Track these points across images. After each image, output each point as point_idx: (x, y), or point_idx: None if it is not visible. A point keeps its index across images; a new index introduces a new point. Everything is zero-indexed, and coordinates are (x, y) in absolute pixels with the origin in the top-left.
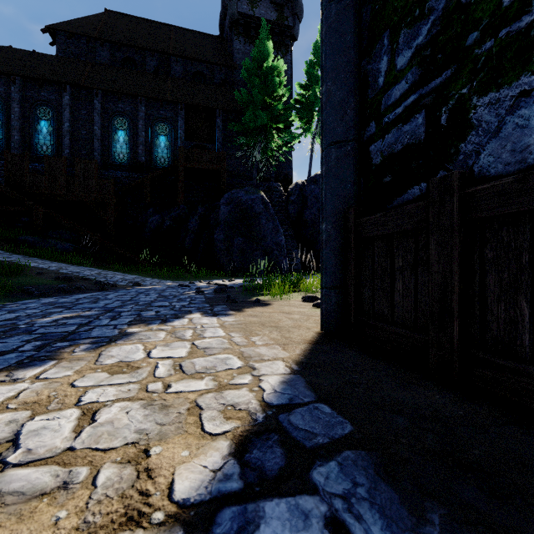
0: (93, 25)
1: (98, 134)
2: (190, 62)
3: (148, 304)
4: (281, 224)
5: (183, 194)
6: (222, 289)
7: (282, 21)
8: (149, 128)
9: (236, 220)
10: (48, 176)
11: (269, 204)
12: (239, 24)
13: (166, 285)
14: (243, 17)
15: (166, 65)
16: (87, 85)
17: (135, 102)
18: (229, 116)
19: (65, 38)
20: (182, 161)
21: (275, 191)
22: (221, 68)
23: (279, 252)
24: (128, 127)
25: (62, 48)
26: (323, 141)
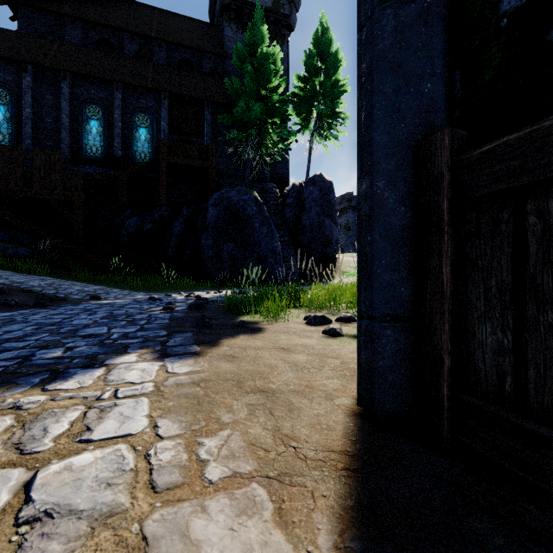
0: (63, 0)
1: (66, 123)
2: (176, 48)
3: (74, 331)
4: (277, 229)
5: (167, 194)
6: (199, 305)
7: (278, 8)
8: (127, 119)
9: (226, 224)
10: (0, 168)
11: (264, 206)
12: (230, 9)
13: (133, 299)
14: (235, 1)
15: (148, 50)
16: (52, 66)
17: (111, 88)
18: (219, 108)
19: (28, 13)
20: (164, 156)
21: (270, 193)
22: (210, 56)
23: (275, 259)
24: (102, 116)
25: (25, 24)
26: (362, 7)
